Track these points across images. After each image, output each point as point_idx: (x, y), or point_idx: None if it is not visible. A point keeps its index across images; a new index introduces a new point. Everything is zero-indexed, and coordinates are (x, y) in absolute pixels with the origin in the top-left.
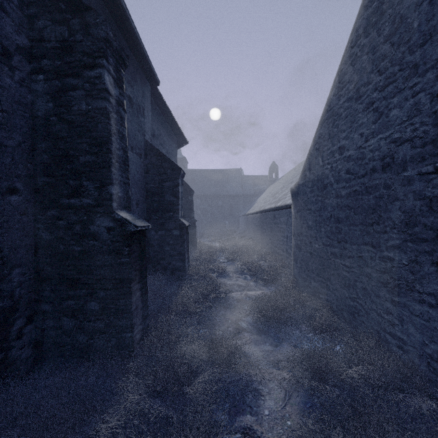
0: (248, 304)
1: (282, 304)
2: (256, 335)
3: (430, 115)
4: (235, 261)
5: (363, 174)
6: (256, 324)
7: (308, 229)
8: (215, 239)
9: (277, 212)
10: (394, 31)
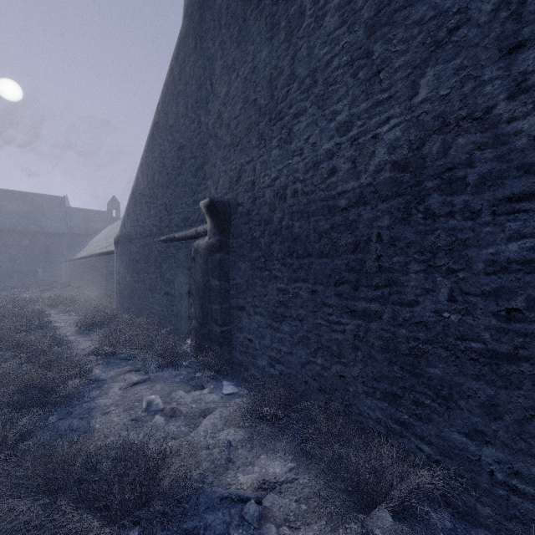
0: (73, 327)
1: (100, 317)
2: (78, 336)
3: (159, 218)
4: (58, 306)
5: (145, 237)
6: (78, 332)
7: (124, 268)
8: (23, 290)
9: (107, 256)
10: (152, 174)
